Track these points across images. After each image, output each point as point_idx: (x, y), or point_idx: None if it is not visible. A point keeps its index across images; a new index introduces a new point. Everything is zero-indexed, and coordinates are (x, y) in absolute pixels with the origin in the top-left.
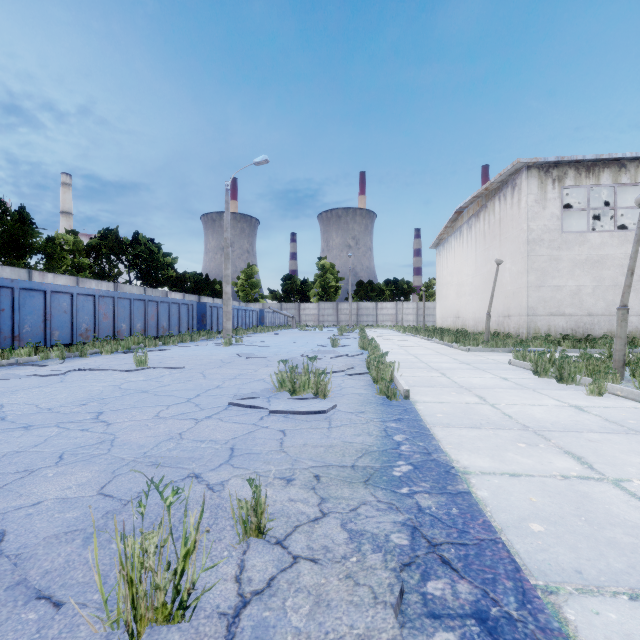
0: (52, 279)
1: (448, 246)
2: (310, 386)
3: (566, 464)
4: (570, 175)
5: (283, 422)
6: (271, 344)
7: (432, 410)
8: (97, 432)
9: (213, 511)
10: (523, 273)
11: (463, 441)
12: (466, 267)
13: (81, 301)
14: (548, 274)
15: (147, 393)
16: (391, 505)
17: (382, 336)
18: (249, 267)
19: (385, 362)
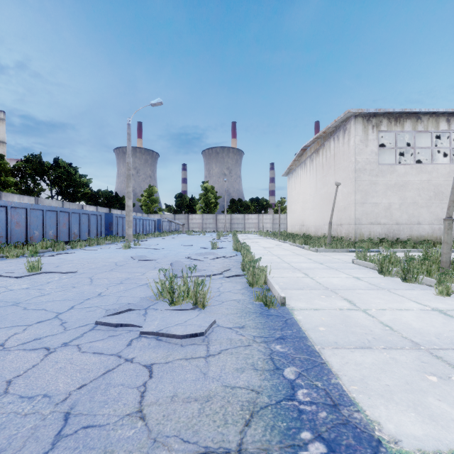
0: None
1: (296, 174)
2: (189, 295)
3: None
4: (384, 123)
5: (153, 349)
6: (163, 247)
7: (312, 321)
8: None
9: None
10: (352, 193)
11: (365, 375)
12: (309, 189)
13: None
14: (369, 194)
15: (16, 306)
16: None
17: (249, 239)
18: (150, 187)
19: (259, 266)
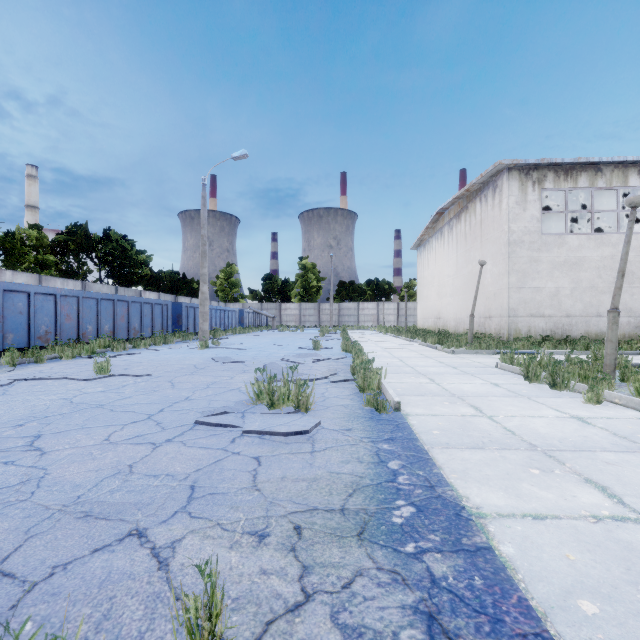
0: (11, 277)
1: (429, 247)
2: (290, 398)
3: (592, 498)
4: (549, 178)
5: (258, 445)
6: (250, 346)
7: (427, 425)
8: (24, 466)
9: (149, 606)
10: (504, 274)
11: (468, 468)
12: (447, 268)
13: (40, 301)
14: (528, 275)
15: (102, 408)
16: (395, 575)
17: (364, 337)
18: (228, 266)
19: (372, 368)
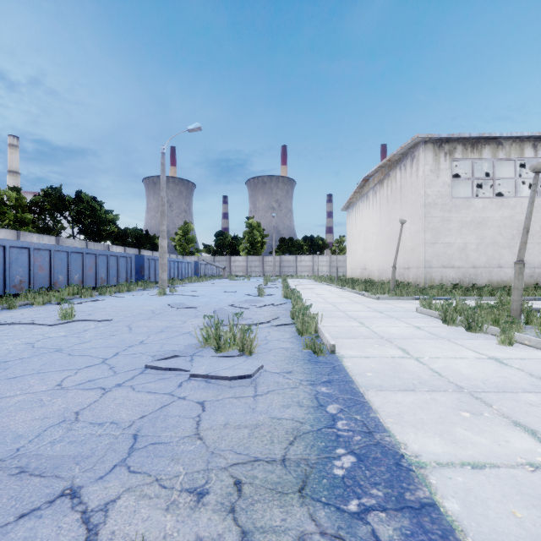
0: None
1: (356, 208)
2: (236, 342)
3: (525, 443)
4: (458, 150)
5: (204, 390)
6: (203, 293)
7: (360, 367)
8: None
9: None
10: (421, 232)
11: (403, 411)
12: (372, 226)
13: (14, 253)
14: (441, 233)
15: (60, 353)
16: None
17: (302, 285)
18: (186, 224)
19: (309, 314)
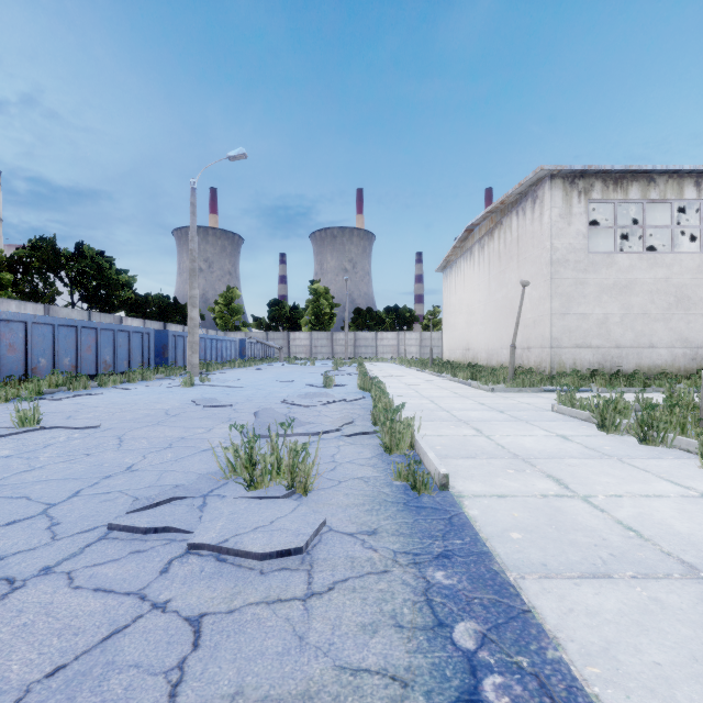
0: None
1: (457, 269)
2: (281, 471)
3: None
4: (597, 187)
5: (208, 581)
6: (247, 383)
7: (497, 519)
8: None
9: None
10: (546, 298)
11: (610, 639)
12: (478, 292)
13: None
14: (574, 300)
15: None
16: None
17: (384, 371)
18: (229, 290)
19: (401, 418)
